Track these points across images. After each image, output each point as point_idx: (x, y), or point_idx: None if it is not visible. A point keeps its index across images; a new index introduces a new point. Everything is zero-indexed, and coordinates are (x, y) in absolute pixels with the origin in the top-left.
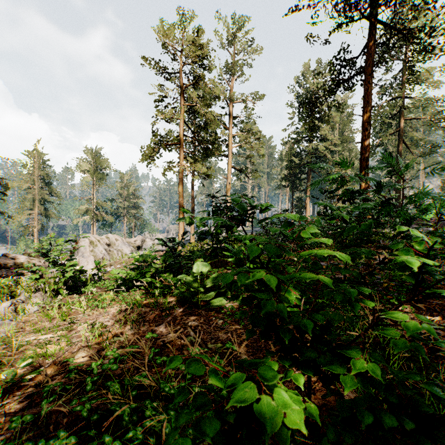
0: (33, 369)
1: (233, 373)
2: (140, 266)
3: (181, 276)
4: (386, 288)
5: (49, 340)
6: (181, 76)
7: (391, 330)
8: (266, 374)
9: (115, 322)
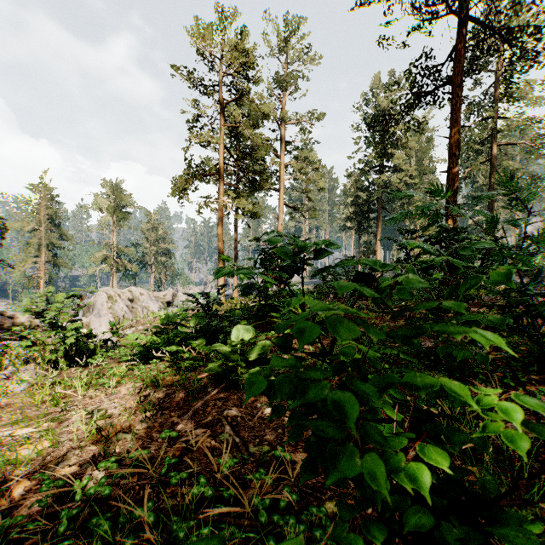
0: None
1: None
2: (164, 329)
3: (214, 345)
4: (493, 362)
5: (29, 436)
6: (220, 89)
7: None
8: None
9: (123, 410)
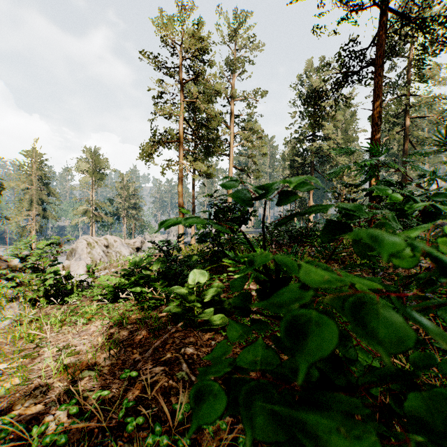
0: None
1: None
2: (131, 272)
3: (173, 288)
4: None
5: (3, 372)
6: (180, 70)
7: None
8: None
9: (91, 346)
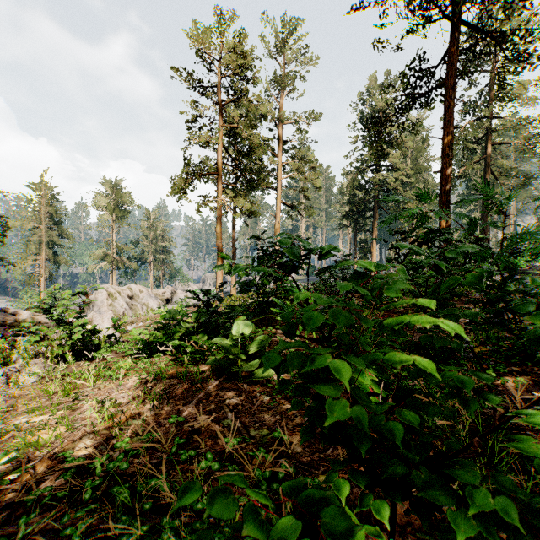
0: (20, 465)
1: (284, 519)
2: (166, 325)
3: (216, 339)
4: (478, 355)
5: (45, 423)
6: (219, 90)
7: (535, 446)
8: (339, 529)
9: (131, 399)
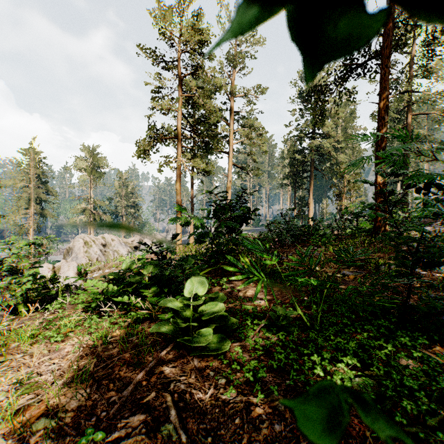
0: None
1: None
2: (121, 276)
3: (163, 301)
4: None
5: None
6: (178, 65)
7: None
8: None
9: (59, 376)
